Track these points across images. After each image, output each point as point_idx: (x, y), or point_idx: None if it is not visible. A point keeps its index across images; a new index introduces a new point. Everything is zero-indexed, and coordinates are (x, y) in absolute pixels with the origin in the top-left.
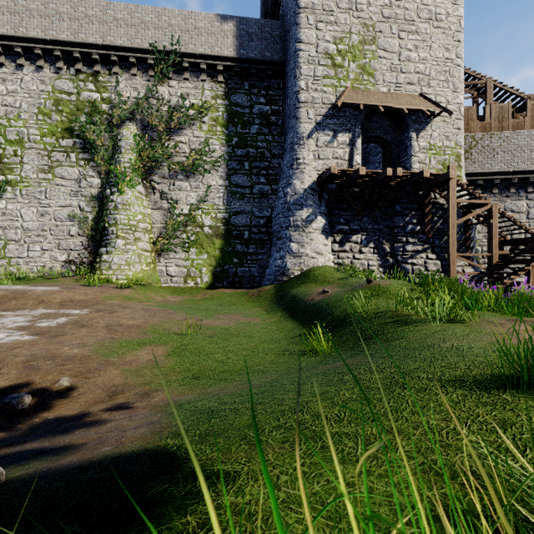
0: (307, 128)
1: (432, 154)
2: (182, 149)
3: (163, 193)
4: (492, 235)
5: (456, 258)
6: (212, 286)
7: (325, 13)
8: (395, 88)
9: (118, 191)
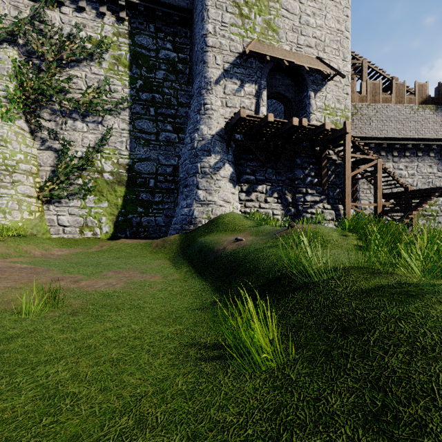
0: (215, 74)
1: (327, 114)
2: (77, 85)
3: (53, 131)
4: (378, 188)
5: (350, 207)
6: (113, 237)
7: None
8: (296, 48)
9: None
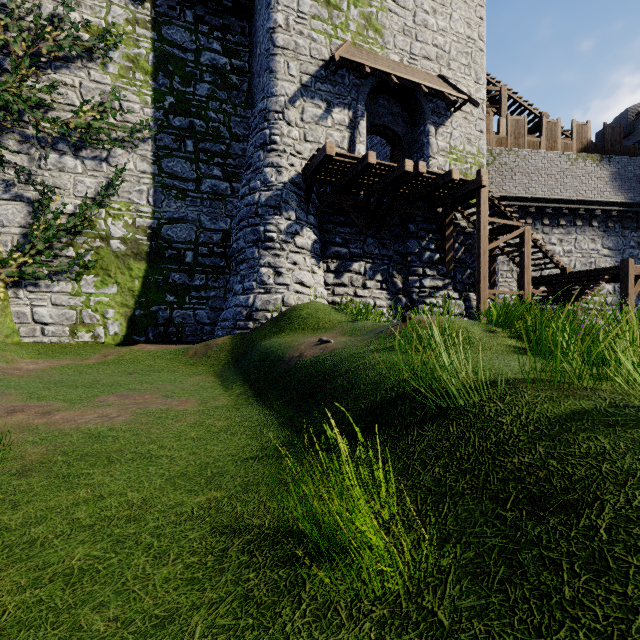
0: (287, 90)
1: (453, 160)
2: (66, 98)
3: (24, 170)
4: (525, 268)
5: (487, 296)
6: (126, 341)
7: None
8: (410, 60)
9: None
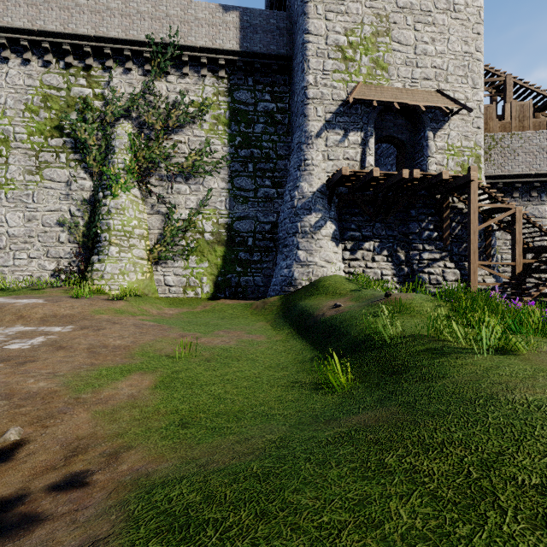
0: (316, 127)
1: (450, 155)
2: (181, 150)
3: (161, 196)
4: (516, 242)
5: (478, 267)
6: (213, 297)
7: (335, 2)
8: (411, 84)
9: (112, 194)
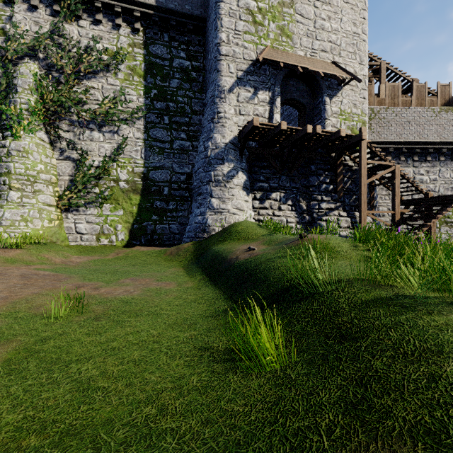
0: (228, 82)
1: (342, 119)
2: (94, 96)
3: (71, 142)
4: (396, 195)
5: (367, 215)
6: (128, 244)
7: None
8: (311, 54)
9: (13, 135)
